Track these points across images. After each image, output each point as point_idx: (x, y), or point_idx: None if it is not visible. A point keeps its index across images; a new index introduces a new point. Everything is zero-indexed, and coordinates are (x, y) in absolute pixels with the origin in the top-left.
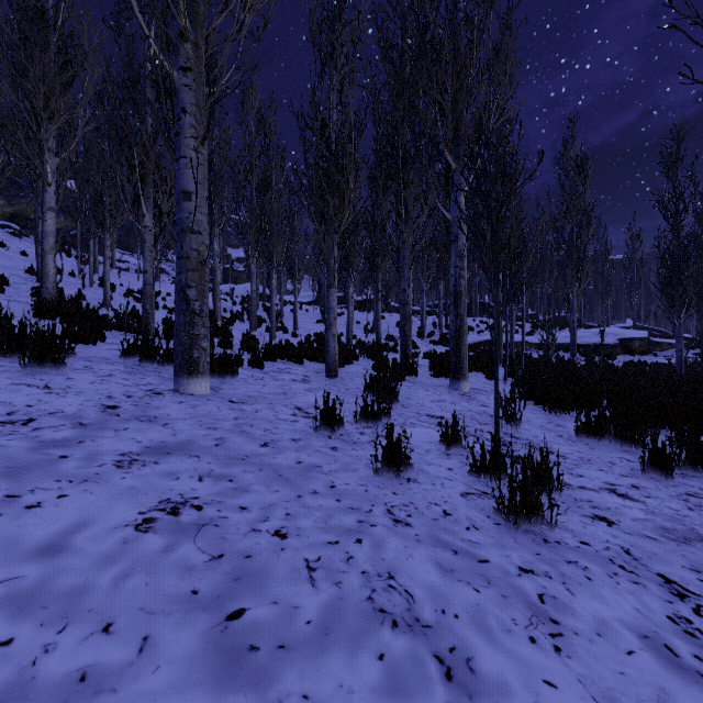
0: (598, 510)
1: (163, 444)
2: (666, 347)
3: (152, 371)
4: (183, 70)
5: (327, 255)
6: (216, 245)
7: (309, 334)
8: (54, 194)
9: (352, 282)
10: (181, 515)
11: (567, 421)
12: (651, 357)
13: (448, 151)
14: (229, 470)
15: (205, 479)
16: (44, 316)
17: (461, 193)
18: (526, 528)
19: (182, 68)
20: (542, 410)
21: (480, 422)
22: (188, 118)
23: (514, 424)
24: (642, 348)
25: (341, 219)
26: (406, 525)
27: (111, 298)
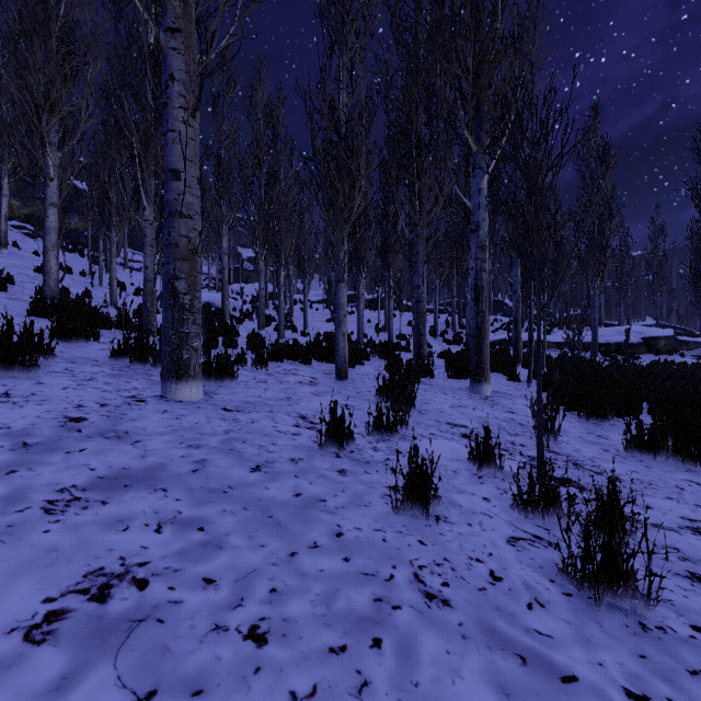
0: (690, 563)
1: (123, 471)
2: (693, 346)
3: (141, 374)
4: (171, 32)
5: (337, 247)
6: (225, 243)
7: (318, 333)
8: (56, 189)
9: (362, 279)
10: (111, 601)
11: (608, 431)
12: (678, 357)
13: (469, 131)
14: (202, 511)
15: (166, 528)
16: (40, 315)
17: (483, 178)
18: (609, 602)
19: (170, 29)
20: (576, 417)
21: (509, 432)
22: (176, 85)
23: (552, 436)
24: (667, 347)
25: (351, 208)
26: (444, 604)
27: (120, 297)
